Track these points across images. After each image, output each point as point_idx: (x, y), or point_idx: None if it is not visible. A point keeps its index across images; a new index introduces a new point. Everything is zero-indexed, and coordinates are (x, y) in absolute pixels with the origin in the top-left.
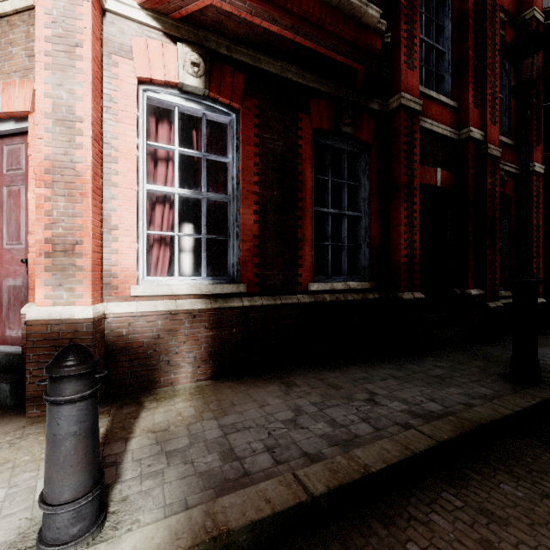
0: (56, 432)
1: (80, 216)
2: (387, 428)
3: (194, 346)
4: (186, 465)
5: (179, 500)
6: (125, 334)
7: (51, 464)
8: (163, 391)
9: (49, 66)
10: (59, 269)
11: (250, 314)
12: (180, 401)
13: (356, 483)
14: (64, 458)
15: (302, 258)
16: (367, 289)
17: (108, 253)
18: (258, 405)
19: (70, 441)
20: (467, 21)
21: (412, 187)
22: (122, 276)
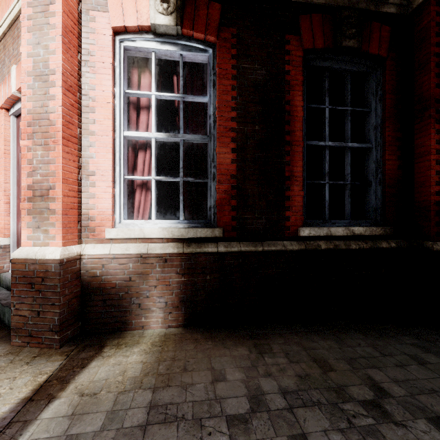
0: None
1: (53, 162)
2: None
3: (165, 291)
4: None
5: None
6: (99, 275)
7: None
8: (131, 335)
9: (30, 29)
10: (38, 212)
11: (226, 261)
12: (136, 352)
13: None
14: None
15: (290, 199)
16: (379, 235)
17: (86, 197)
18: (211, 377)
19: None
20: None
21: None
22: (98, 219)
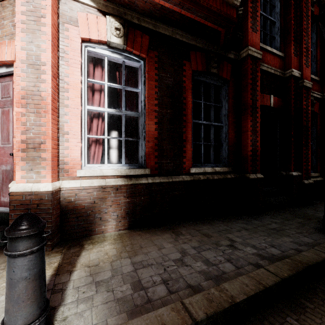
0: (12, 277)
1: (44, 125)
2: (244, 267)
3: (117, 208)
4: (108, 292)
5: (102, 321)
6: (73, 201)
7: (8, 300)
8: (97, 237)
9: (24, 30)
10: (31, 159)
11: (152, 188)
12: (107, 244)
13: (226, 310)
14: (18, 296)
15: (185, 152)
16: (226, 171)
17: (62, 149)
18: (157, 248)
19: (22, 283)
20: (290, 1)
21: (256, 107)
22: (71, 164)
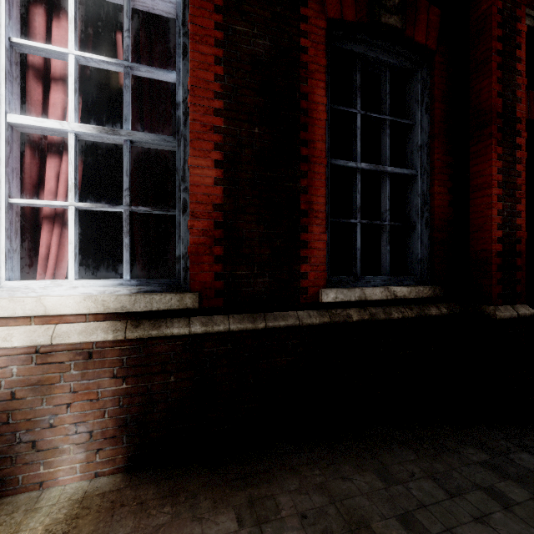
0: None
1: None
2: None
3: (89, 411)
4: None
5: None
6: None
7: None
8: (10, 508)
9: None
10: None
11: (204, 349)
12: None
13: None
14: None
15: (308, 245)
16: (426, 298)
17: None
18: None
19: None
20: None
21: (513, 118)
22: None
